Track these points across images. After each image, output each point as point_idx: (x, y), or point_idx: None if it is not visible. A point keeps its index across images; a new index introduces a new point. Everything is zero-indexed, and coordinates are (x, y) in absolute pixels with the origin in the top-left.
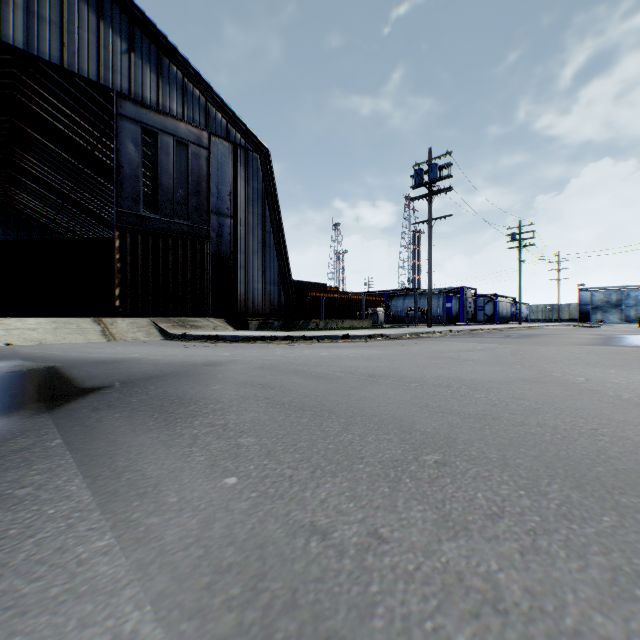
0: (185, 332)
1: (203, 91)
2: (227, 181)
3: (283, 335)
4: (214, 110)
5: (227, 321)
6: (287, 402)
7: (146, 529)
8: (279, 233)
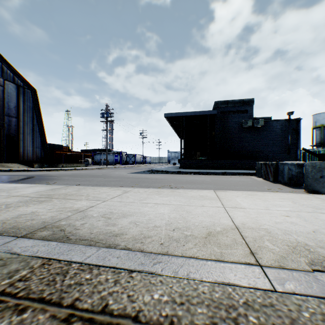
0: (12, 169)
1: (1, 59)
2: (14, 101)
3: (54, 169)
4: (7, 68)
5: (22, 164)
6: (68, 175)
7: (64, 177)
8: (41, 126)
